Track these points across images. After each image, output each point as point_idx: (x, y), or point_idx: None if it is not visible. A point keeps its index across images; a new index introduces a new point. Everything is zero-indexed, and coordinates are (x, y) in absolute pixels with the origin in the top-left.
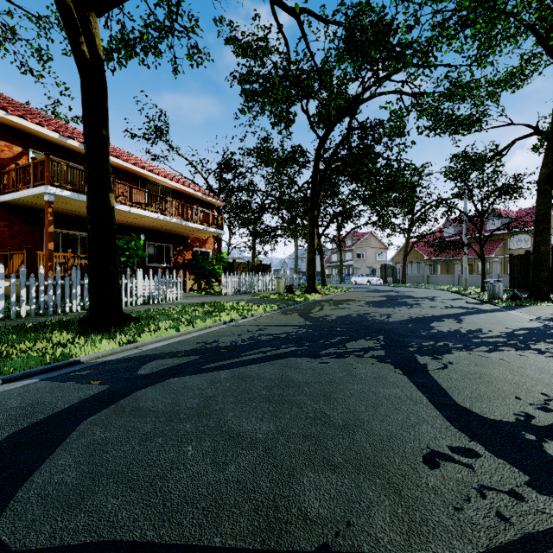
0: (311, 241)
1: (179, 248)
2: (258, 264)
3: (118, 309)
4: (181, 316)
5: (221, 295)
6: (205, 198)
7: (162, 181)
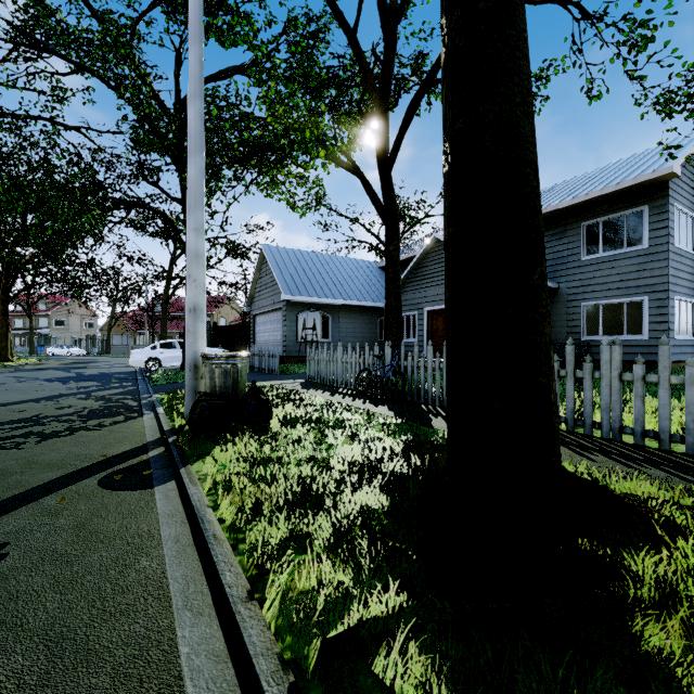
0: (4, 319)
1: None
2: None
3: None
4: None
5: None
6: None
7: None
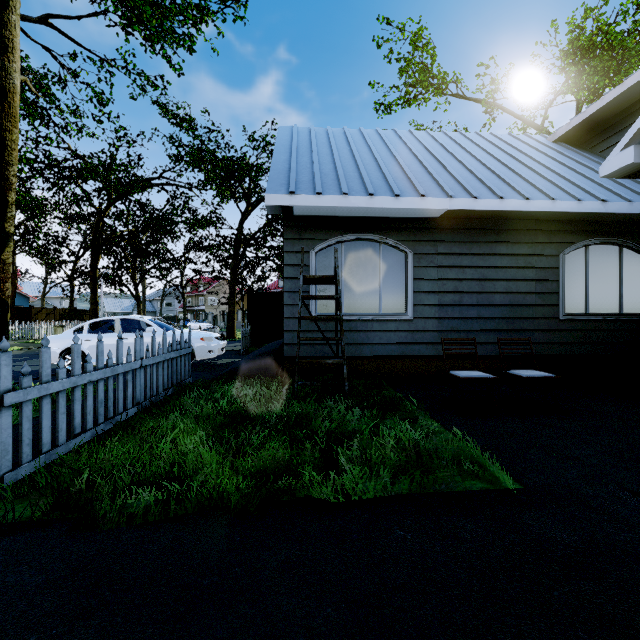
0: (93, 295)
1: None
2: (72, 310)
3: None
4: None
5: None
6: None
7: None
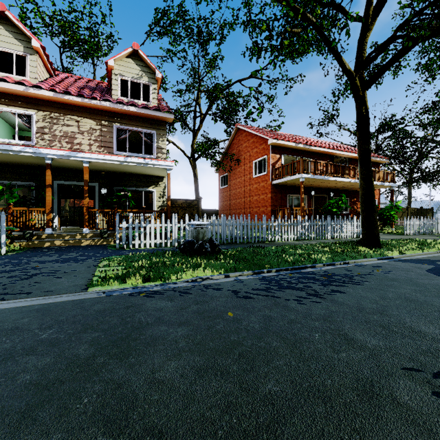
0: None
1: (353, 200)
2: (418, 209)
3: (378, 238)
4: (403, 245)
5: (402, 234)
6: (373, 159)
7: (344, 154)
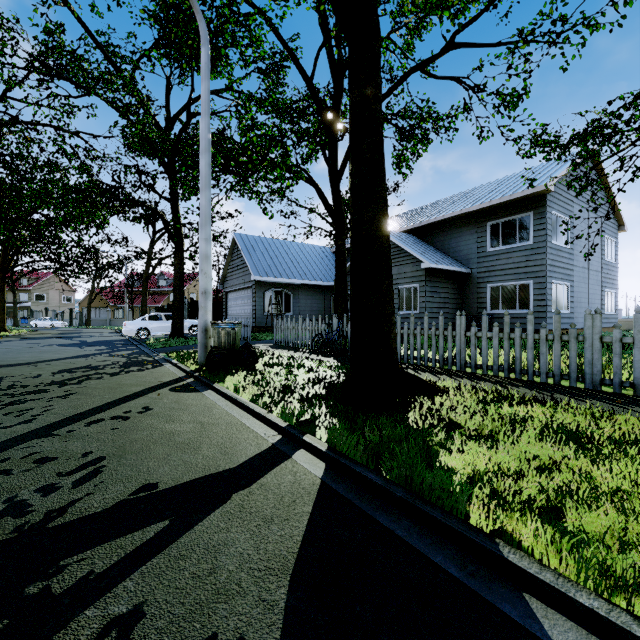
0: (2, 294)
1: None
2: None
3: None
4: None
5: None
6: None
7: None
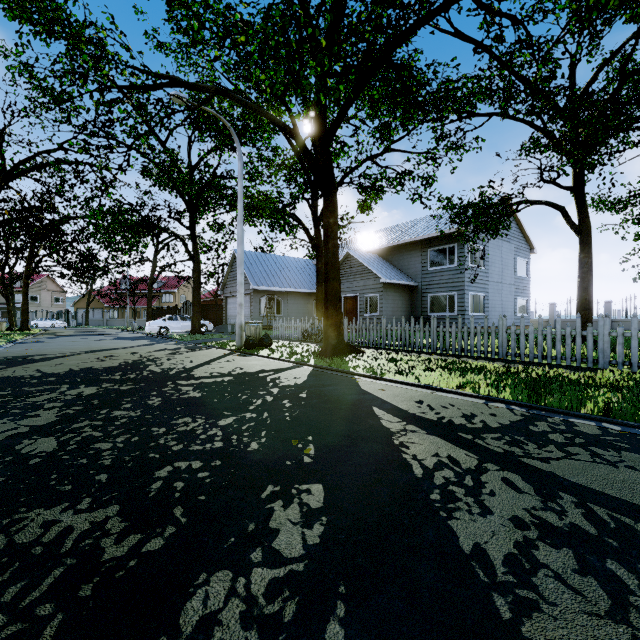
0: (26, 298)
1: None
2: None
3: None
4: None
5: None
6: None
7: None
